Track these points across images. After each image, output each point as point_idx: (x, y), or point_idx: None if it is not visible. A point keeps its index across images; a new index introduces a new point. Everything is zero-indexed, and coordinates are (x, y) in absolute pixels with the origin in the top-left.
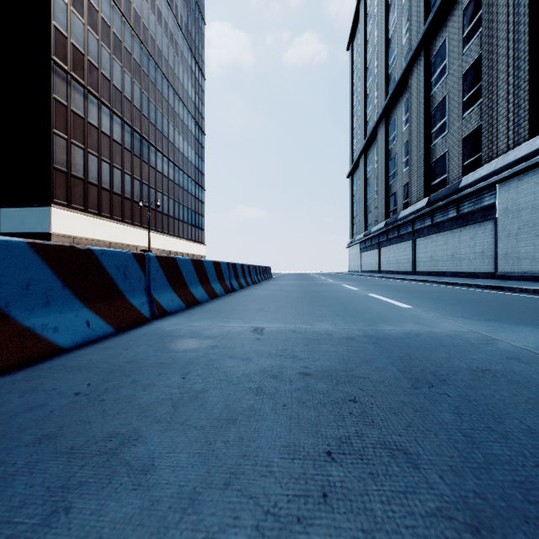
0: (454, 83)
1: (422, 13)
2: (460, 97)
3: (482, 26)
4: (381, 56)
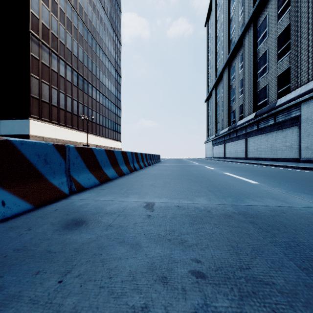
0: (272, 42)
1: (251, 1)
2: (276, 50)
3: (290, 5)
4: (226, 28)
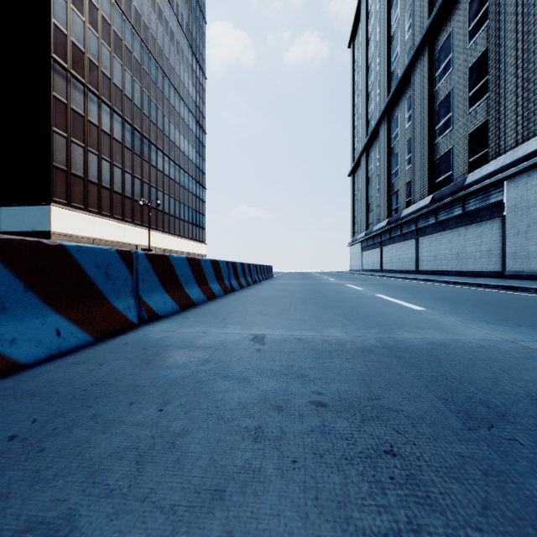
0: (459, 78)
1: (425, 8)
2: (465, 92)
3: (488, 18)
4: (384, 52)
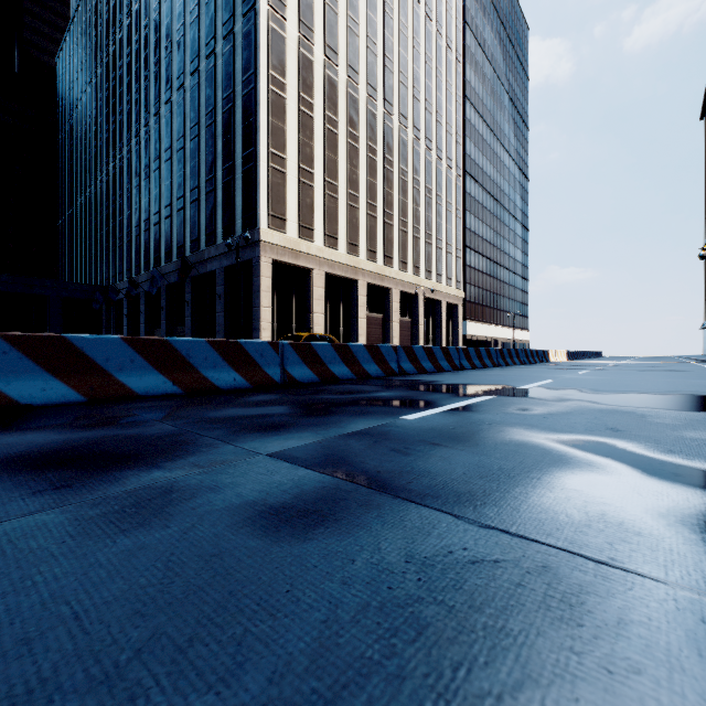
0: None
1: None
2: None
3: None
4: None
